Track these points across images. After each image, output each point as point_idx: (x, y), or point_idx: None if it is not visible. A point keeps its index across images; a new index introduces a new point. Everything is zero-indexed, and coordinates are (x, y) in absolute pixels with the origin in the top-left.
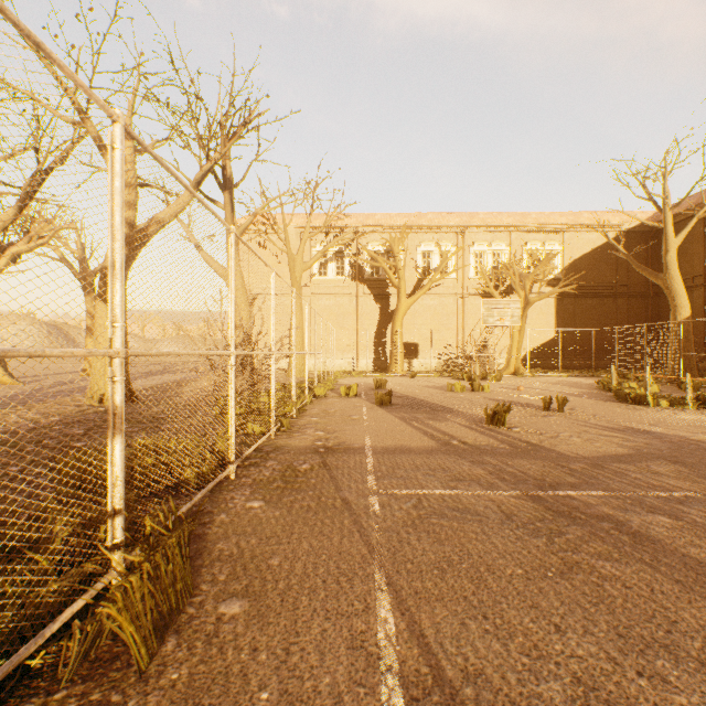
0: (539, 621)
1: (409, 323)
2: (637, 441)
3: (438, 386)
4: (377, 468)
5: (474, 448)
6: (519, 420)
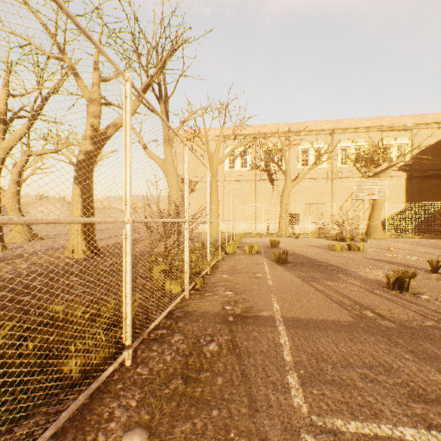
0: None
1: (292, 200)
2: None
3: (319, 245)
4: (296, 357)
5: (398, 325)
6: (417, 284)
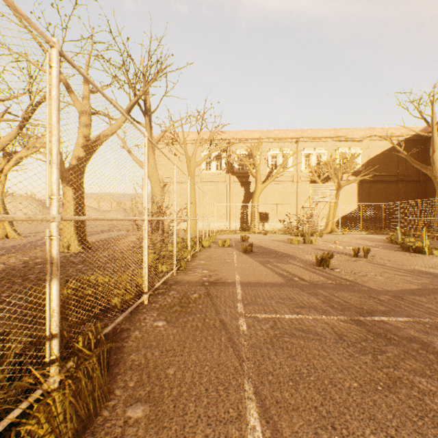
0: (378, 433)
1: (263, 200)
2: (423, 279)
3: (282, 240)
4: (244, 297)
5: (310, 283)
6: (338, 264)
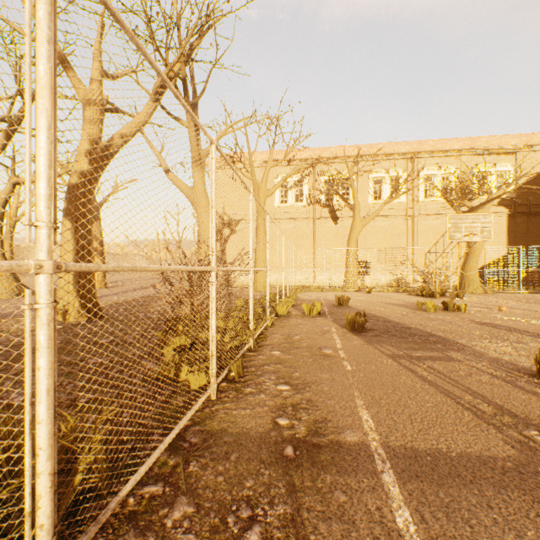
0: None
1: (361, 243)
2: None
3: (401, 303)
4: None
5: None
6: None
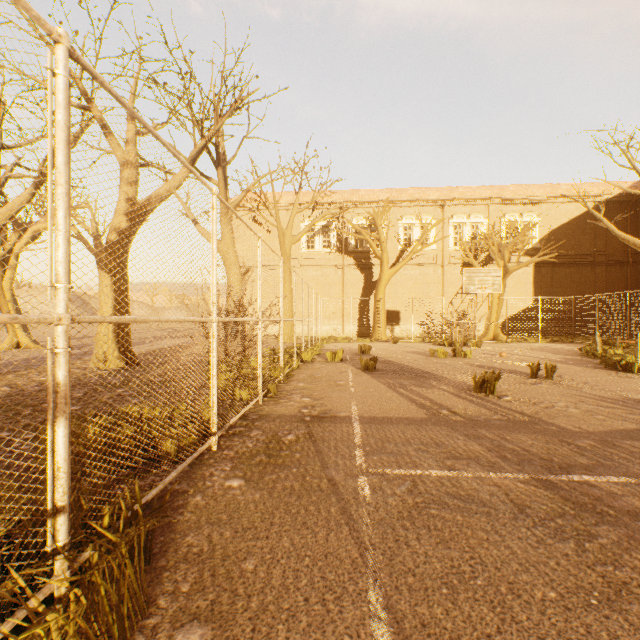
0: None
1: (391, 292)
2: None
3: (420, 352)
4: (365, 441)
5: (466, 419)
6: (507, 388)
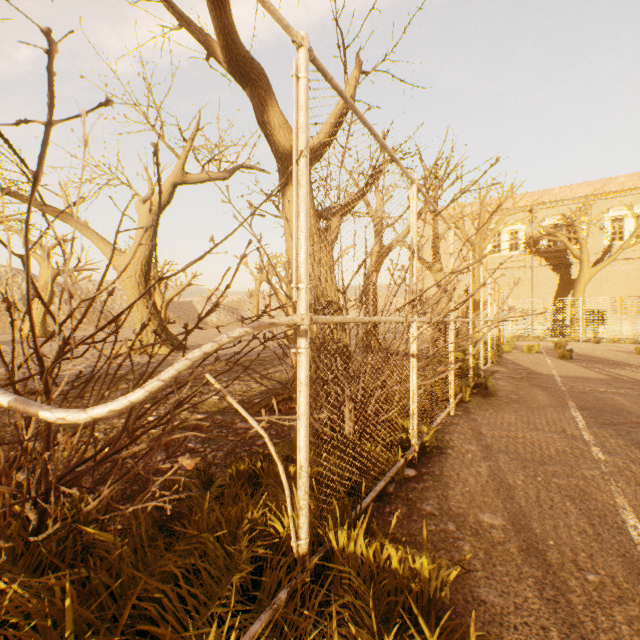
0: (637, 411)
1: (593, 291)
2: None
3: (625, 350)
4: (563, 381)
5: (639, 381)
6: None
